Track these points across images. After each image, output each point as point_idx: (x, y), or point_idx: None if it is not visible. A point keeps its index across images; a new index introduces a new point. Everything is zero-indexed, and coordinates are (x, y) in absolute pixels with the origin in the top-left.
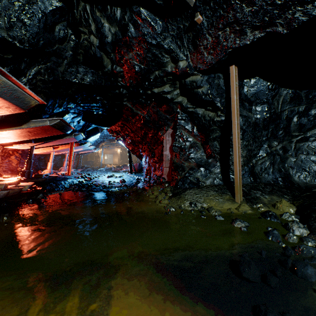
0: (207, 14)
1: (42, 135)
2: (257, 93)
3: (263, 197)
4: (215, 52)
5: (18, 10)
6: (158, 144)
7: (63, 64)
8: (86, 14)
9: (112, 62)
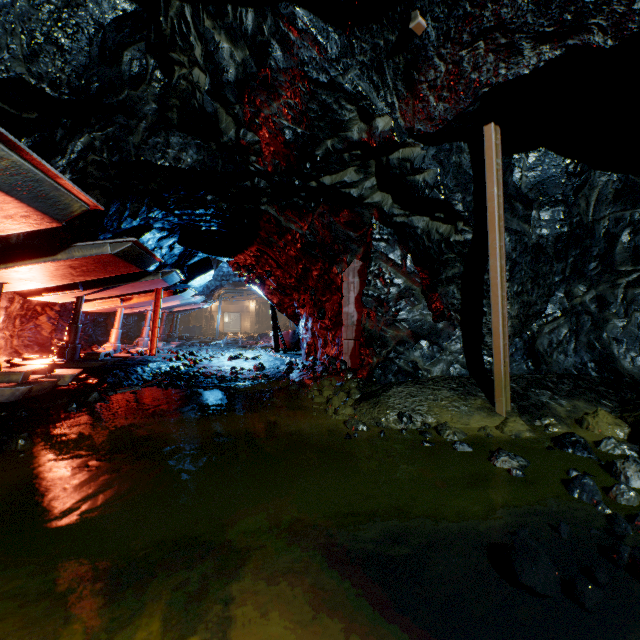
0: (437, 12)
1: (97, 273)
2: (543, 183)
3: (556, 403)
4: (452, 94)
5: (48, 20)
6: (331, 292)
7: (139, 130)
8: (184, 25)
9: (237, 124)
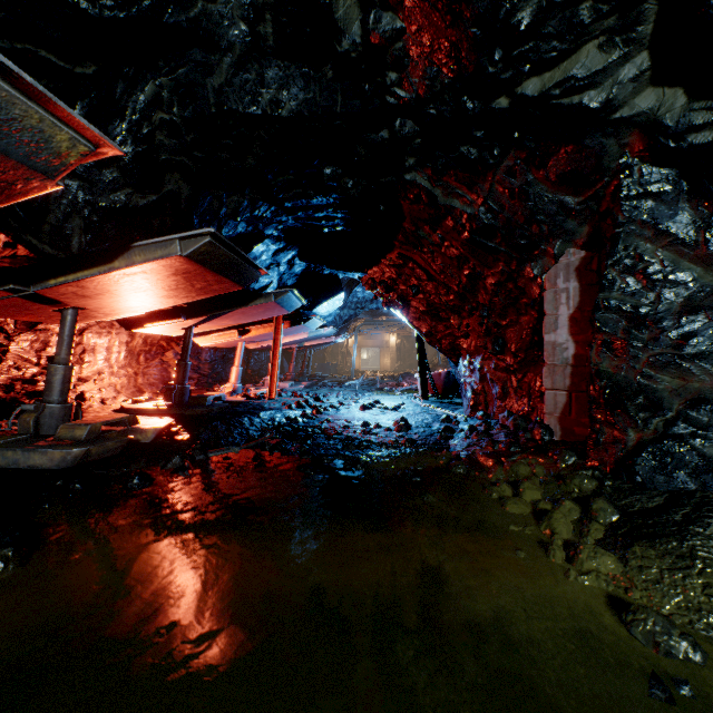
0: None
1: (186, 293)
2: None
3: None
4: None
5: None
6: (518, 311)
7: (221, 68)
8: None
9: (364, 10)
